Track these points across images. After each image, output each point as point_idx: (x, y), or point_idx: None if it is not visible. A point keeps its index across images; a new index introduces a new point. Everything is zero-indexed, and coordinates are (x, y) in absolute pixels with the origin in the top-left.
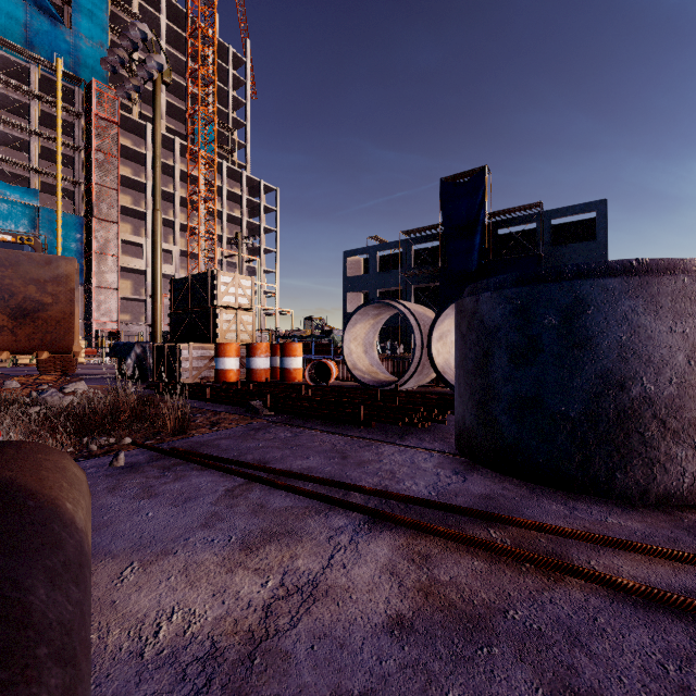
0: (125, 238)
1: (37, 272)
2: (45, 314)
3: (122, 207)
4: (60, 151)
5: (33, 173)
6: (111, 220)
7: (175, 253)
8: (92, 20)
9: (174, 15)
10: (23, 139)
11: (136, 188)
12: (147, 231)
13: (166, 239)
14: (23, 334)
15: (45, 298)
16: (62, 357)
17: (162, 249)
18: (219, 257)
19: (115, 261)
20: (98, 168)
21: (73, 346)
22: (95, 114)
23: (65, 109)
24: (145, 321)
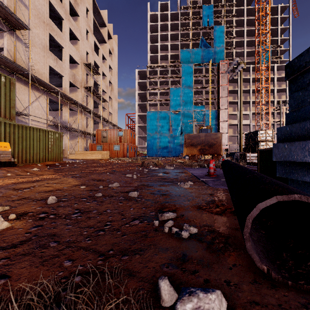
0: (230, 113)
1: (213, 137)
2: (214, 146)
3: (229, 102)
4: (210, 90)
5: (203, 100)
6: (225, 108)
7: (250, 114)
8: (219, 39)
9: (249, 12)
10: (201, 91)
11: (234, 93)
12: (238, 108)
13: (246, 109)
14: (210, 151)
15: (214, 142)
16: (217, 156)
17: (244, 114)
18: (272, 111)
19: (227, 123)
20: (221, 91)
21: (221, 153)
22: (220, 73)
23: (211, 76)
24: (237, 144)
